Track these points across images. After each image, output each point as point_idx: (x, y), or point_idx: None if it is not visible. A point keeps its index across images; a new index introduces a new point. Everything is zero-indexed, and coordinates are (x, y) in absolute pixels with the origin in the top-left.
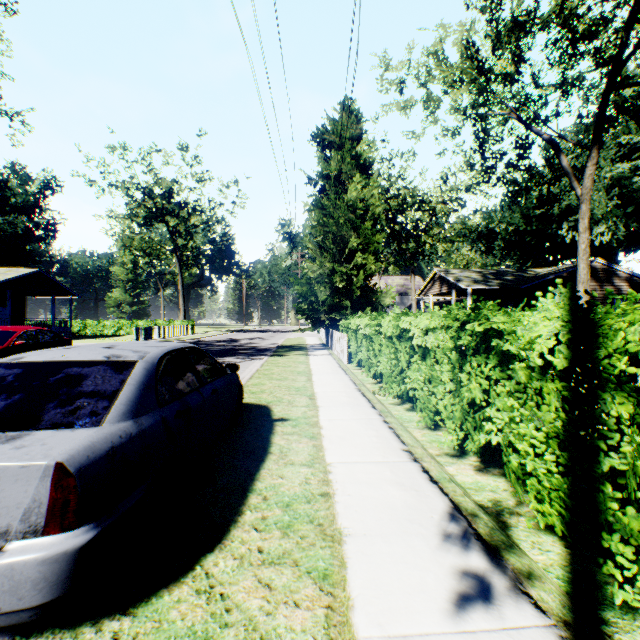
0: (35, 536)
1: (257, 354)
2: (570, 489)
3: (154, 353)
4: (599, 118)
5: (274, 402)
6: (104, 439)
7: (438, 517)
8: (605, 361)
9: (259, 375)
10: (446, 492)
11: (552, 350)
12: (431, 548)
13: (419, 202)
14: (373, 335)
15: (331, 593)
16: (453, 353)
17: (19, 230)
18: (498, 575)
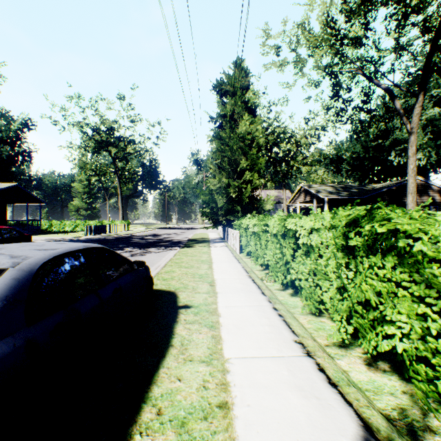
0: None
1: (172, 246)
2: None
3: (36, 258)
4: (425, 72)
5: (181, 288)
6: None
7: None
8: None
9: (171, 263)
10: (349, 401)
11: None
12: None
13: (289, 137)
14: (260, 232)
15: None
16: (339, 251)
17: (4, 156)
18: None
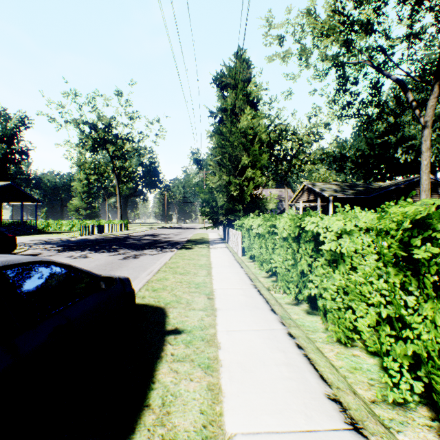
0: None
1: (169, 247)
2: None
3: None
4: None
5: (172, 303)
6: None
7: None
8: None
9: (165, 268)
10: None
11: None
12: None
13: (291, 135)
14: (265, 234)
15: None
16: (388, 265)
17: None
18: None
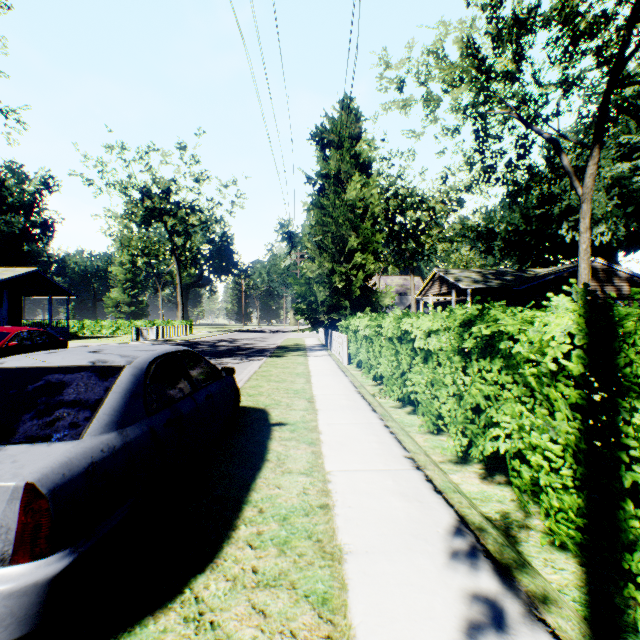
0: (2, 565)
1: (255, 355)
2: (586, 504)
3: (143, 358)
4: (600, 117)
5: (272, 405)
6: (83, 454)
7: (444, 532)
8: (627, 368)
9: (257, 377)
10: (451, 503)
11: (565, 355)
12: (438, 567)
13: (418, 202)
14: (373, 336)
15: (331, 621)
16: (457, 356)
17: (16, 230)
18: (511, 599)
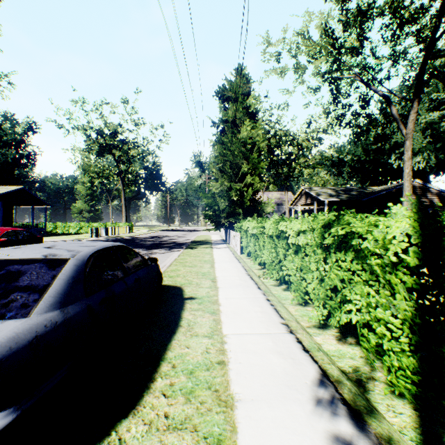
0: None
1: (176, 247)
2: (419, 364)
3: (85, 252)
4: (419, 79)
5: (186, 284)
6: (29, 329)
7: (311, 383)
8: None
9: (176, 263)
10: (316, 360)
11: (403, 250)
12: (306, 413)
13: (291, 140)
14: (258, 234)
15: None
16: (319, 249)
17: (9, 159)
18: (363, 440)
